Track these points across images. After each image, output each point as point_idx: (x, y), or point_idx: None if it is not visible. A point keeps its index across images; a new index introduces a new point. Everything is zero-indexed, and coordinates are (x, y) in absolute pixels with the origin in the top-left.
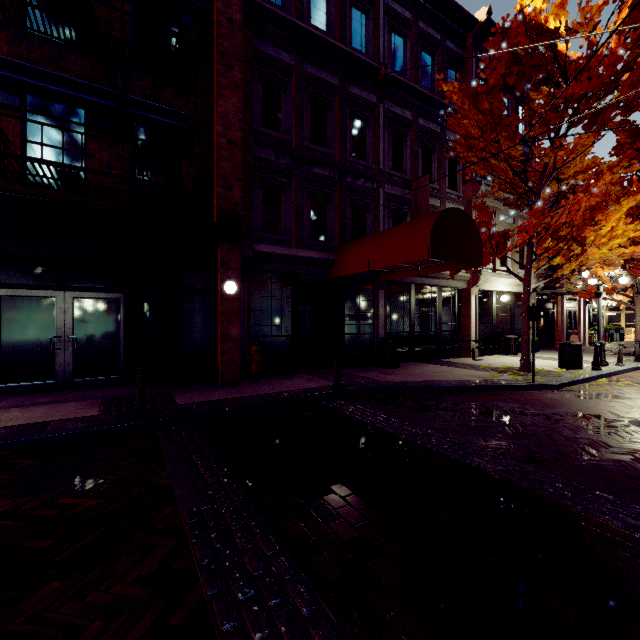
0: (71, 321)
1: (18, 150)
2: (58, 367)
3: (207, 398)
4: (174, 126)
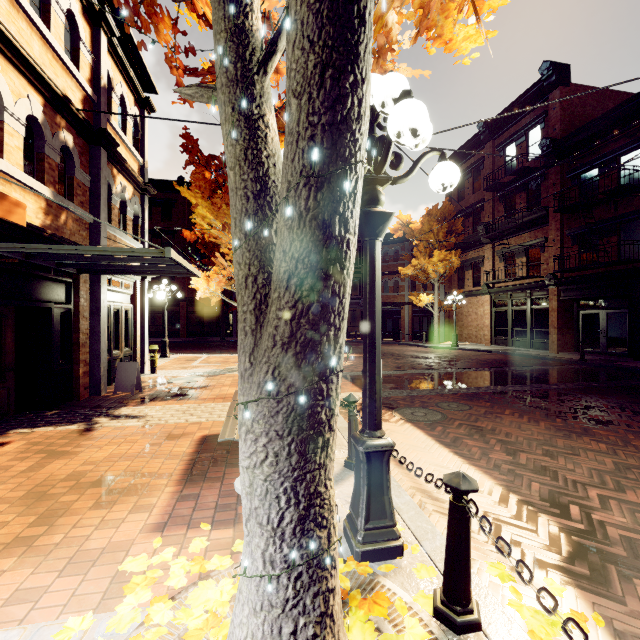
0: (605, 324)
1: (577, 259)
2: (600, 344)
3: (626, 364)
4: (637, 217)
